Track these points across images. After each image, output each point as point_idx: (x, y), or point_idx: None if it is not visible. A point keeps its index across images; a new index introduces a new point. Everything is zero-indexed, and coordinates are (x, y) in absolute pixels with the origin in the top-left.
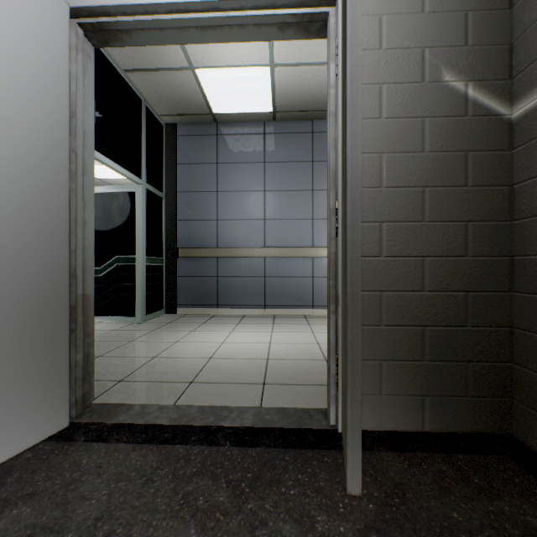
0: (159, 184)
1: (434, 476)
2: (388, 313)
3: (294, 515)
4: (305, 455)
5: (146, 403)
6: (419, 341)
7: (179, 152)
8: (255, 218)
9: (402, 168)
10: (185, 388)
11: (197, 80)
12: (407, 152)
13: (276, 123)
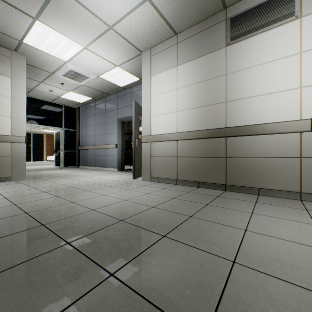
0: (74, 127)
1: None
2: None
3: None
4: None
5: None
6: None
7: (80, 116)
8: (94, 135)
9: None
10: None
11: (65, 98)
12: None
13: (98, 101)
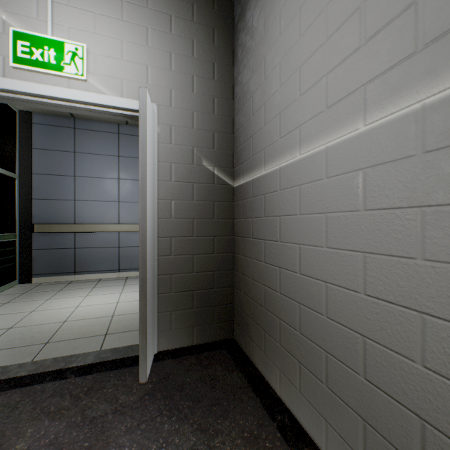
0: (12, 165)
1: (187, 365)
2: (175, 285)
3: (108, 400)
4: (123, 371)
5: (6, 364)
6: (191, 299)
7: (35, 138)
8: (111, 200)
9: (182, 208)
10: (42, 347)
11: None
12: (185, 200)
13: (129, 127)
